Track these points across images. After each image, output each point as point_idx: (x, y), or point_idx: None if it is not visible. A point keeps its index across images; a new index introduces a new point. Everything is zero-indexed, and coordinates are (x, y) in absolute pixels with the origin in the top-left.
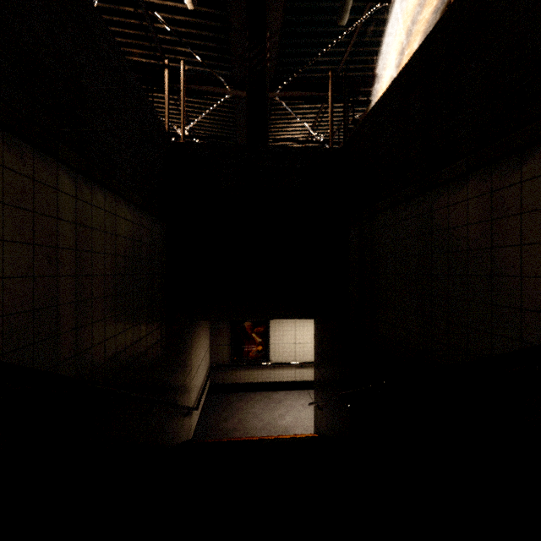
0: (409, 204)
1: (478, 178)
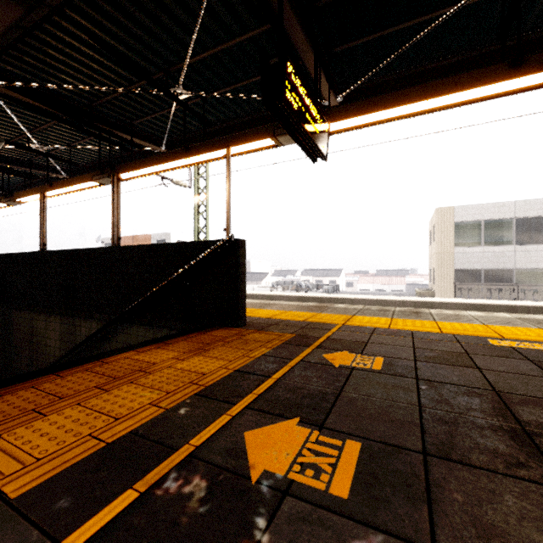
0: (26, 312)
1: (43, 315)
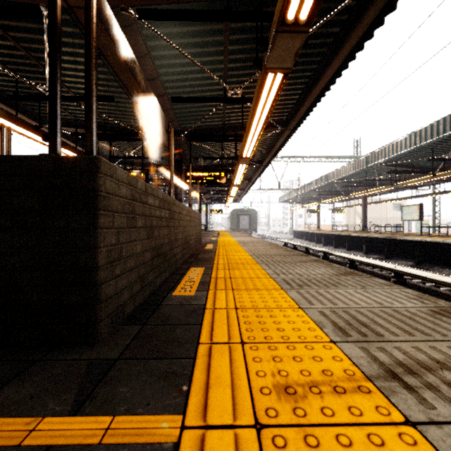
0: None
1: None
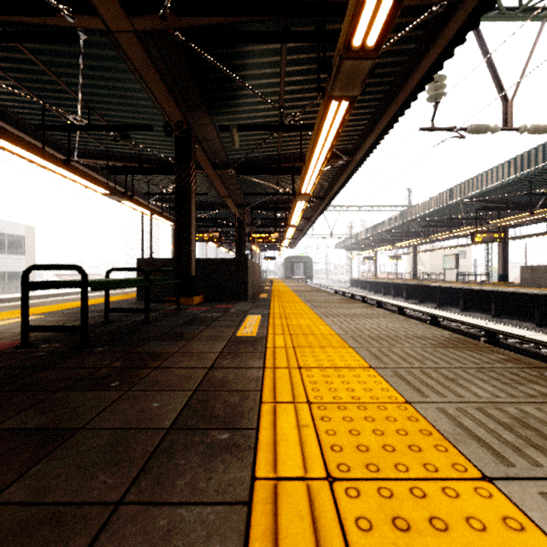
0: None
1: None
